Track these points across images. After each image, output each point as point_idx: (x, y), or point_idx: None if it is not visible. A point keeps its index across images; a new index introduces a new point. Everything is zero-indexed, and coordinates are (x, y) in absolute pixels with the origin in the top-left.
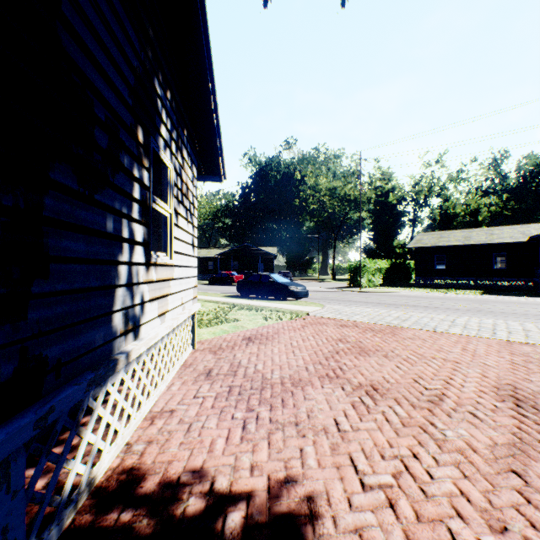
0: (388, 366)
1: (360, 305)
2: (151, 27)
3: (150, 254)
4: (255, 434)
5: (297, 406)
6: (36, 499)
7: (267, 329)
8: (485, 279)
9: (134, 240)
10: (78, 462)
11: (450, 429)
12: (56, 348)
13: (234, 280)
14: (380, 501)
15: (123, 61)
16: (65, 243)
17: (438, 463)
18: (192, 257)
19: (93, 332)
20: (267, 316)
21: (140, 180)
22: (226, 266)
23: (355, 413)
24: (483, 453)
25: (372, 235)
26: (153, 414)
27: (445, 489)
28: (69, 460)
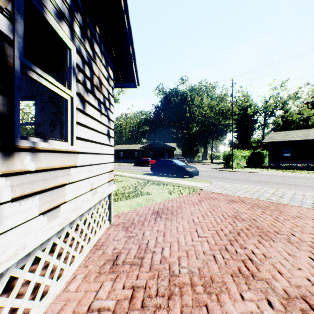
0: (302, 259)
1: (238, 182)
2: None
3: (14, 134)
4: None
5: None
6: None
7: (171, 203)
8: None
9: None
10: None
11: None
12: None
13: (150, 163)
14: None
15: None
16: None
17: None
18: (108, 146)
19: None
20: (171, 191)
21: None
22: (145, 154)
23: None
24: None
25: (236, 135)
26: None
27: None
28: None
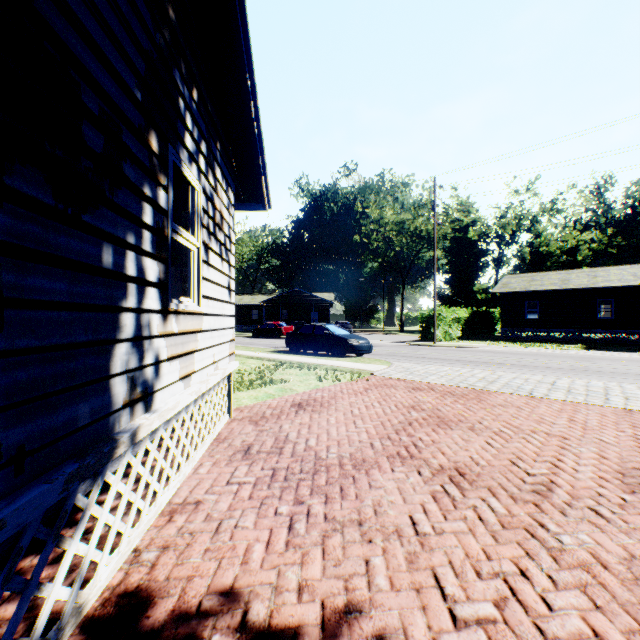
0: (476, 442)
1: (436, 363)
2: (170, 3)
3: (169, 298)
4: (305, 538)
5: (360, 497)
6: None
7: (321, 393)
8: (587, 331)
9: (145, 280)
10: (58, 586)
11: (567, 534)
12: (17, 431)
13: (283, 332)
14: None
15: (128, 39)
16: (32, 280)
17: (556, 585)
18: (228, 304)
19: (79, 404)
20: (322, 377)
21: (154, 201)
22: (273, 315)
23: (437, 507)
24: (618, 570)
25: (448, 278)
26: (172, 507)
27: (572, 628)
28: (44, 584)
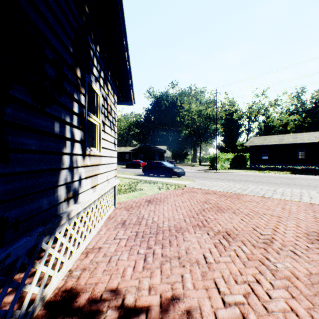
0: (236, 219)
1: (217, 181)
2: (86, 4)
3: (85, 148)
4: (152, 265)
5: (179, 245)
6: (1, 315)
7: (160, 195)
8: (292, 165)
9: (74, 139)
10: (34, 286)
11: (279, 263)
12: (15, 211)
13: (141, 165)
14: (236, 315)
15: (66, 22)
16: (22, 139)
17: (273, 287)
18: (114, 151)
19: (44, 199)
20: (160, 187)
21: (78, 101)
22: (136, 157)
23: (216, 250)
24: (303, 280)
25: (223, 139)
26: (87, 250)
27: (280, 307)
28: (27, 285)
